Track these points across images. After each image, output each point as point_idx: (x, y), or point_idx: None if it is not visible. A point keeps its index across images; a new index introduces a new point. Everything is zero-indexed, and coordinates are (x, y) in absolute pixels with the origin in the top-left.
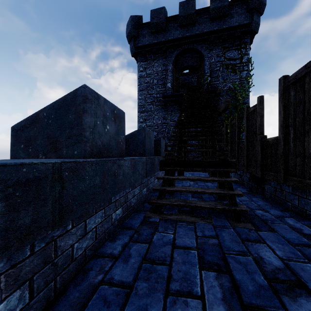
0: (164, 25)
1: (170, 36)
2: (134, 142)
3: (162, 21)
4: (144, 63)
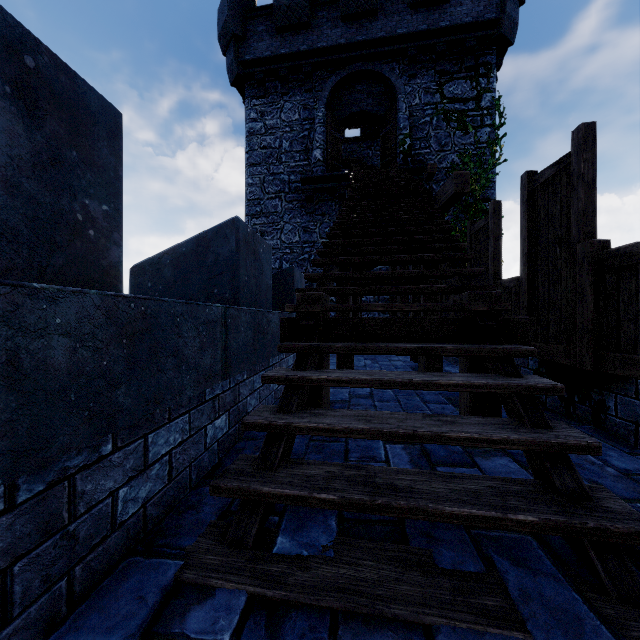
0: (305, 13)
1: (320, 41)
2: (204, 264)
3: (300, 2)
4: (260, 101)
